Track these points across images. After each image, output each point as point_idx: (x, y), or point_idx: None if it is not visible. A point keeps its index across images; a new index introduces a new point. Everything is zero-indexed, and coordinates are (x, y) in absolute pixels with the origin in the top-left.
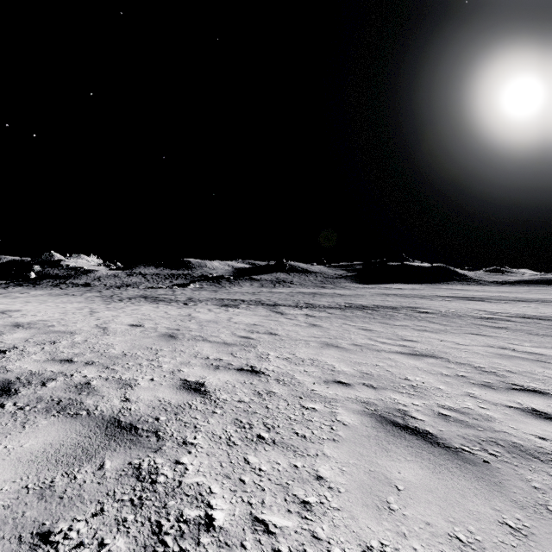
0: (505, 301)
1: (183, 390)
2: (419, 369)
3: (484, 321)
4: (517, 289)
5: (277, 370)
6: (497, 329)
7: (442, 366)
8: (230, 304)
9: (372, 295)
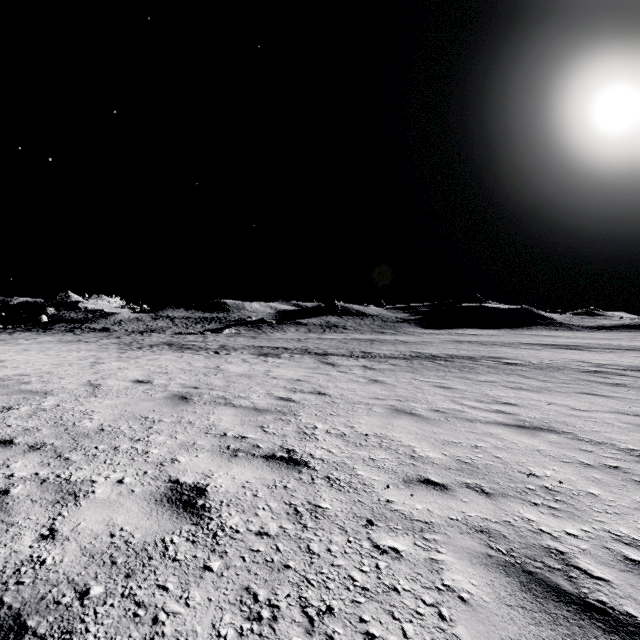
0: (609, 350)
1: (165, 505)
2: (542, 454)
3: (592, 375)
4: (616, 335)
5: (327, 458)
6: (614, 387)
7: (573, 447)
8: (271, 352)
9: (442, 342)
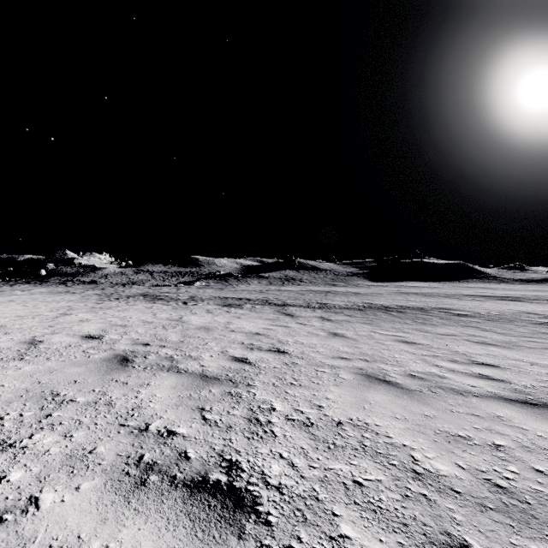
0: None
1: None
2: None
3: (547, 328)
4: (547, 287)
5: (289, 483)
6: None
7: None
8: (234, 303)
9: (390, 294)
